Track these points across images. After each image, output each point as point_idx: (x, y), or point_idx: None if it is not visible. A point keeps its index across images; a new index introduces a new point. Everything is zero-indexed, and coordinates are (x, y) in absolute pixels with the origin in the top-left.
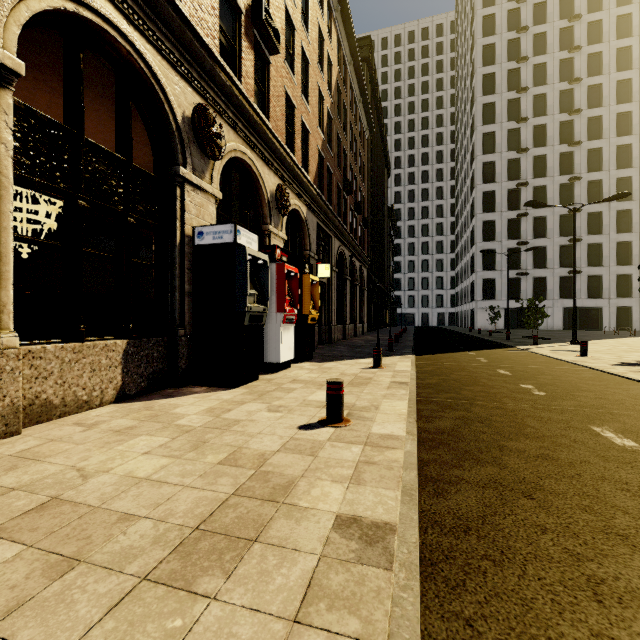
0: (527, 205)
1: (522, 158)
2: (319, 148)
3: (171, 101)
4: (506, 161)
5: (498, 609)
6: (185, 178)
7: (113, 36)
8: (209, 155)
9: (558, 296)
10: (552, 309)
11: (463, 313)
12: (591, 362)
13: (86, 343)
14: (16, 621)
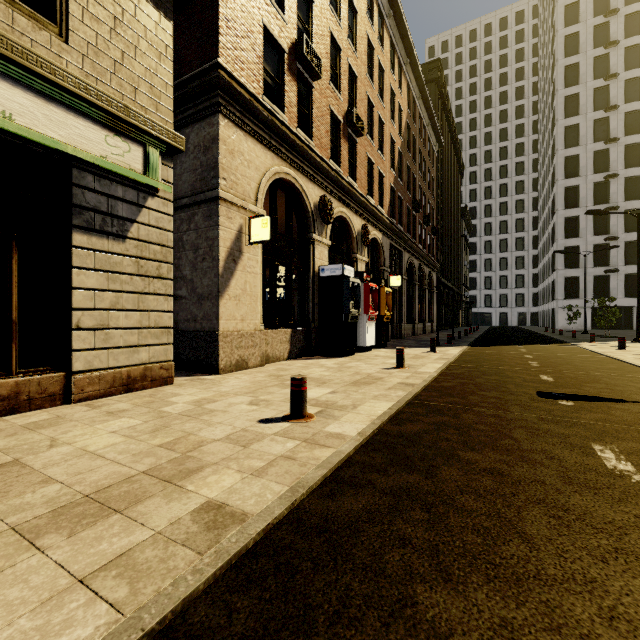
0: (588, 213)
1: (611, 148)
2: (391, 184)
3: (309, 199)
4: (592, 153)
5: (440, 393)
6: (314, 239)
7: (288, 179)
8: (326, 223)
9: None
10: None
11: (545, 312)
12: (616, 353)
13: (279, 330)
14: (322, 386)
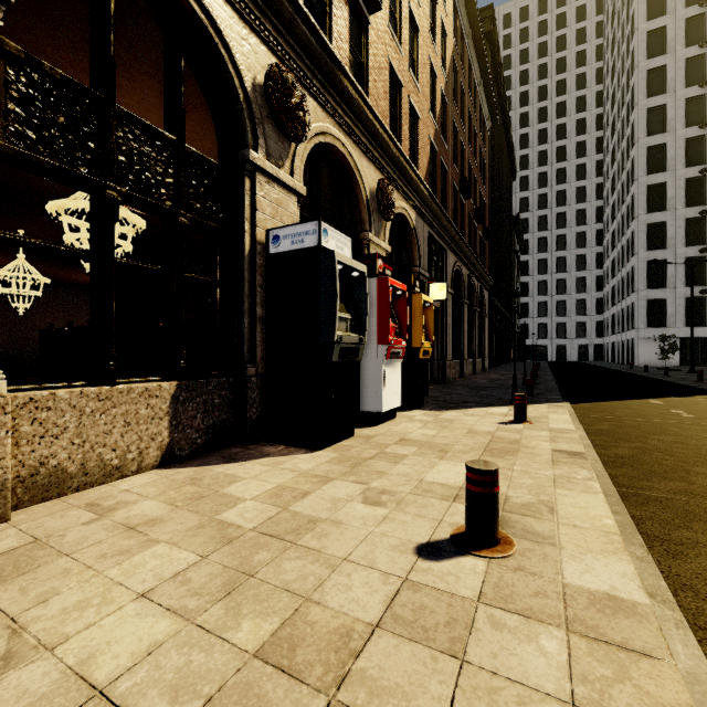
0: None
1: None
2: (431, 138)
3: (236, 60)
4: (683, 141)
5: None
6: (256, 165)
7: None
8: (288, 135)
9: None
10: None
11: (616, 345)
12: None
13: (117, 387)
14: None
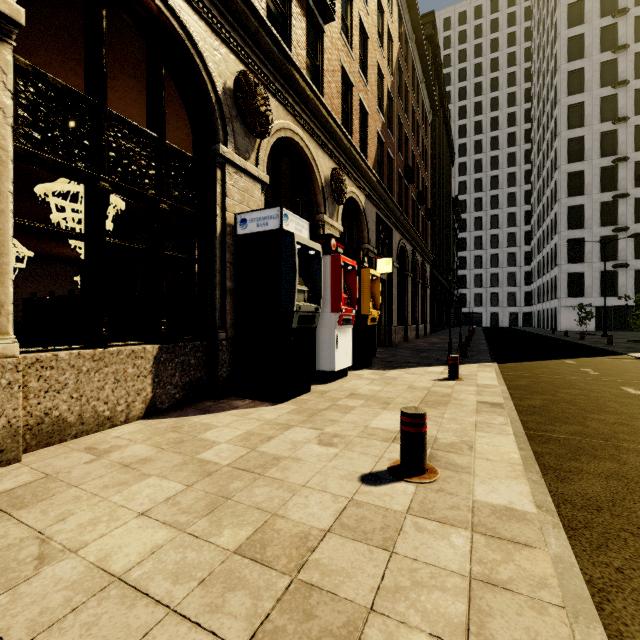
0: None
1: (620, 129)
2: (378, 131)
3: (209, 68)
4: (598, 134)
5: None
6: (226, 158)
7: None
8: (254, 131)
9: None
10: None
11: (541, 312)
12: None
13: (108, 349)
14: None
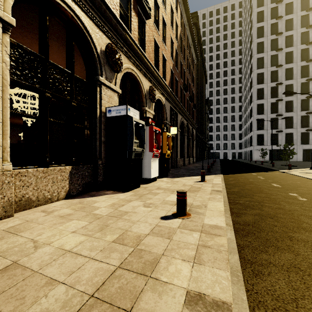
0: (284, 93)
1: (279, 70)
2: (171, 68)
3: (94, 42)
4: (270, 72)
5: None
6: (102, 82)
7: (63, 7)
8: (114, 70)
9: (300, 143)
10: (296, 150)
11: (246, 152)
12: None
13: (50, 168)
14: None
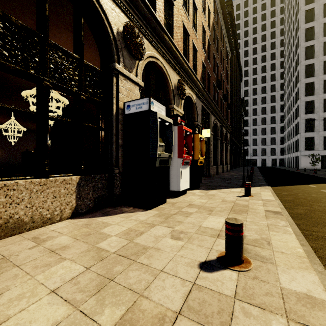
0: None
1: None
2: (203, 61)
3: (109, 19)
4: (322, 62)
5: None
6: (119, 71)
7: None
8: (134, 56)
9: None
10: None
11: (290, 159)
12: None
13: (49, 179)
14: None
